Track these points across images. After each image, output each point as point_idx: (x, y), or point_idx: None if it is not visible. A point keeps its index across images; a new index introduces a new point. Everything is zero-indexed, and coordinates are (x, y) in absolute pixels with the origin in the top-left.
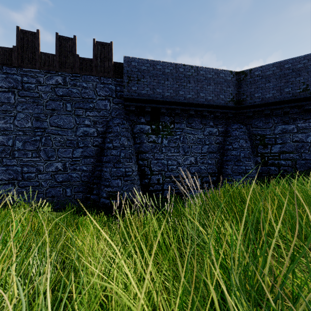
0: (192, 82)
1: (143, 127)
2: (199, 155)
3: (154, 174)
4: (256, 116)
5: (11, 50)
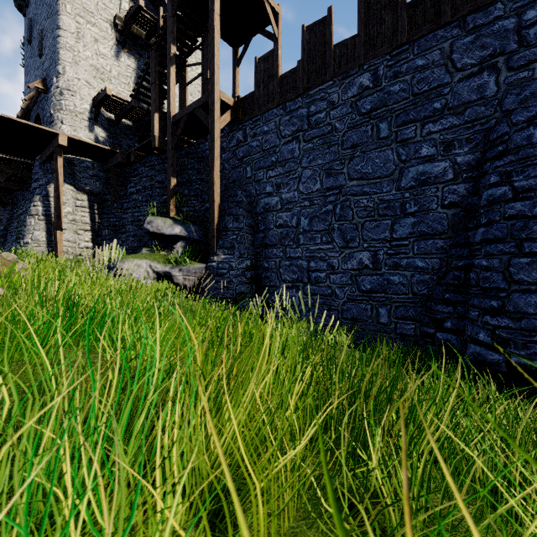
0: None
1: None
2: None
3: None
4: None
5: (295, 71)
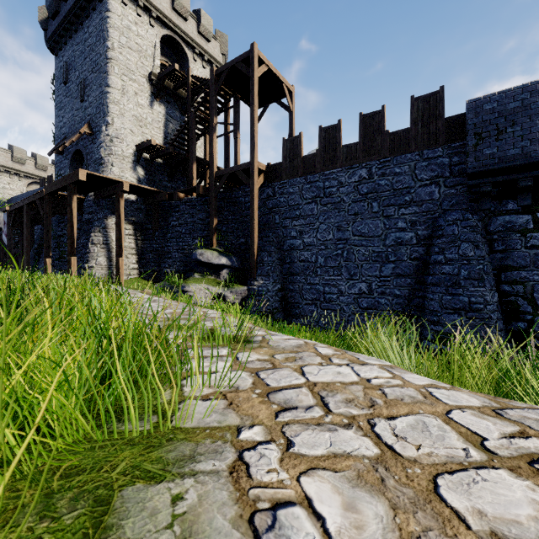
0: None
1: (511, 219)
2: None
3: None
4: None
5: (314, 155)
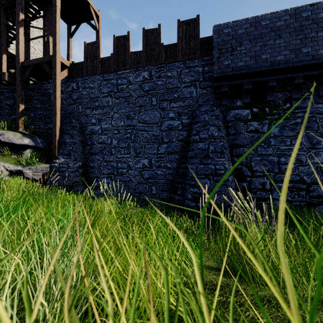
0: None
1: (239, 112)
2: None
3: (257, 175)
4: None
5: (109, 58)
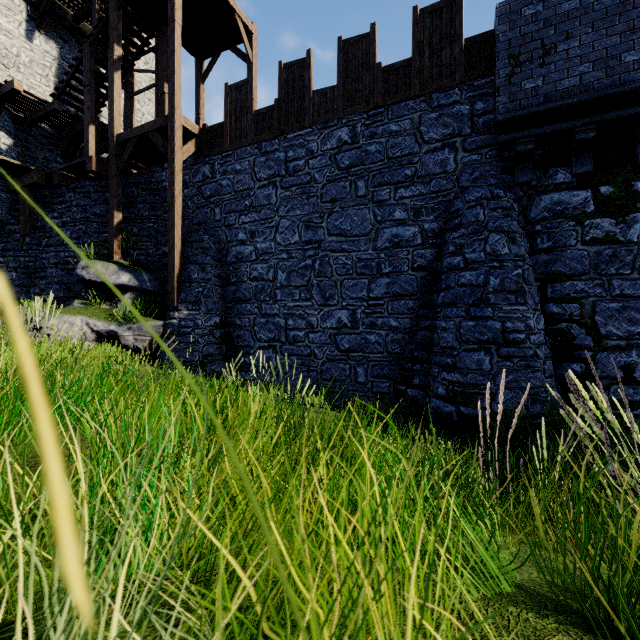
0: None
1: (562, 197)
2: None
3: (610, 347)
4: None
5: (271, 109)
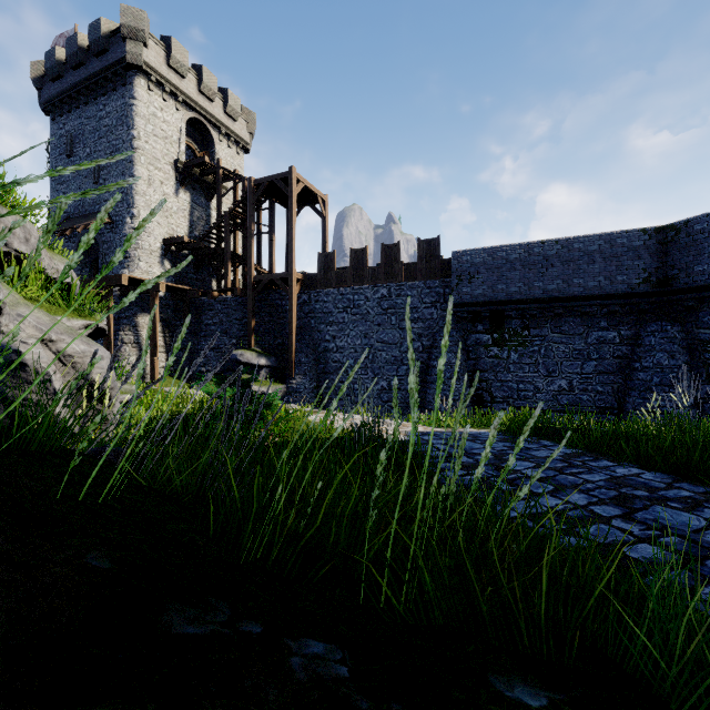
0: (557, 266)
1: (480, 337)
2: (577, 377)
3: (497, 401)
4: (705, 306)
5: (345, 272)
